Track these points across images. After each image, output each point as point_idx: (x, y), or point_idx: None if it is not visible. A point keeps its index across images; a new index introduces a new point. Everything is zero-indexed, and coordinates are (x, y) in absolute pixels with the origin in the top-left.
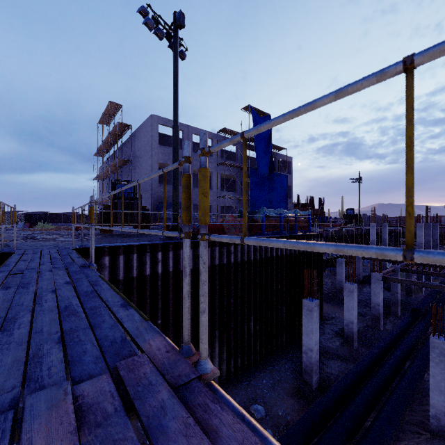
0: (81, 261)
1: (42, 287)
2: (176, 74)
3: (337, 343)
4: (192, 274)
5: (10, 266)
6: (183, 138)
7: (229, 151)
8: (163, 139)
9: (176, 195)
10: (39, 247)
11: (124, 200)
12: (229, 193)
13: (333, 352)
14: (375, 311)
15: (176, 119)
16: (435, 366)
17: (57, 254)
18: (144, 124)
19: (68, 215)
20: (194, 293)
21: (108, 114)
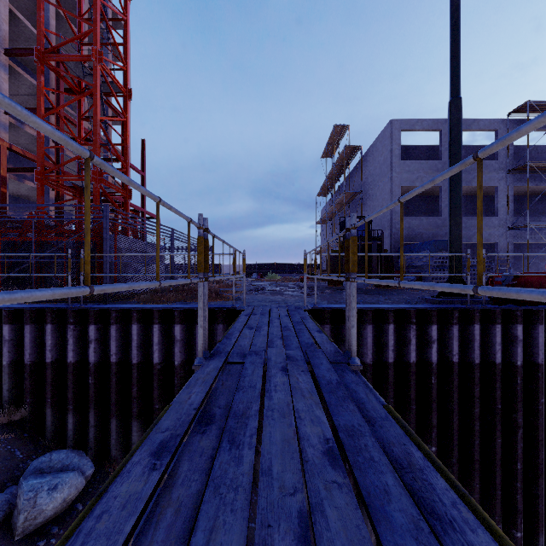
0: (325, 341)
1: (269, 465)
2: (457, 6)
3: None
4: (500, 373)
5: (232, 340)
6: (441, 141)
7: (530, 146)
8: (404, 153)
9: (456, 223)
10: (268, 304)
11: (358, 242)
12: (533, 220)
13: None
14: None
15: (457, 88)
16: None
17: (288, 319)
18: (379, 138)
19: (292, 265)
20: (503, 412)
21: (332, 143)
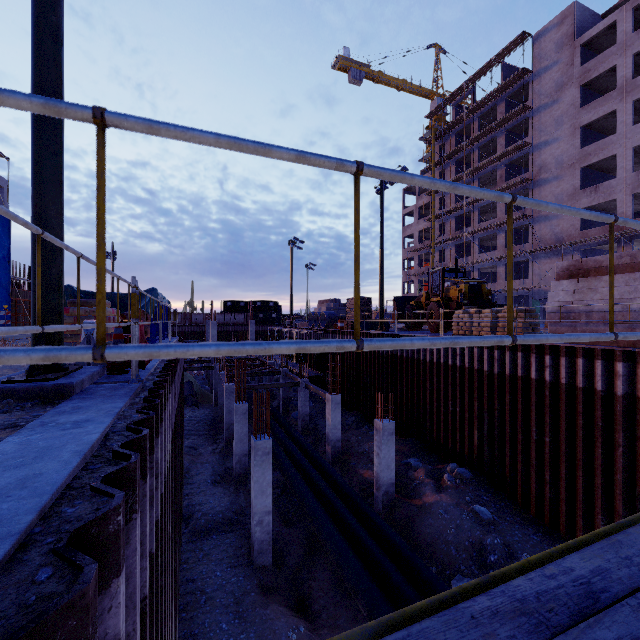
0: None
1: None
2: None
3: (233, 492)
4: None
5: None
6: None
7: None
8: None
9: (61, 213)
10: None
11: None
12: None
13: (241, 507)
14: (229, 434)
15: None
16: (386, 447)
17: None
18: None
19: None
20: None
21: None
